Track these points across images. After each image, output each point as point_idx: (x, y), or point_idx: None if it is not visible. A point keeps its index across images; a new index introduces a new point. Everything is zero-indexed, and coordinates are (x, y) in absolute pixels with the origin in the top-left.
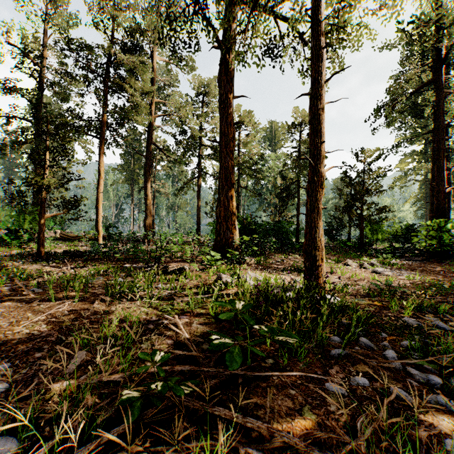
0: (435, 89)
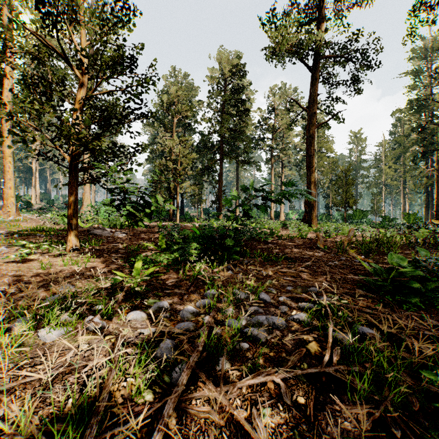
0: None
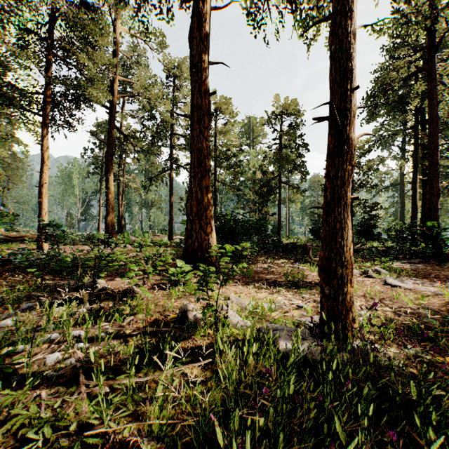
0: (427, 77)
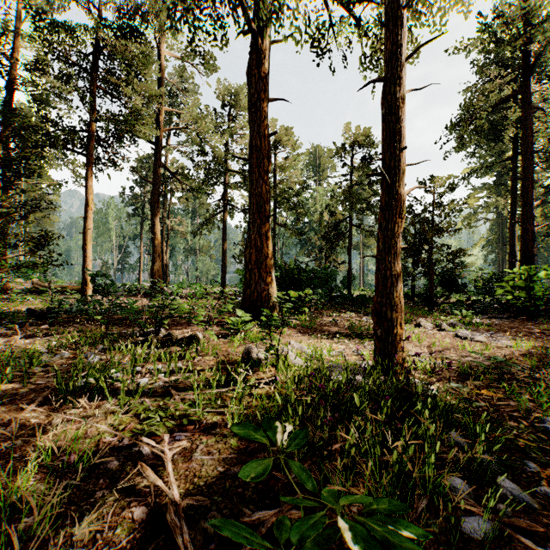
0: (521, 103)
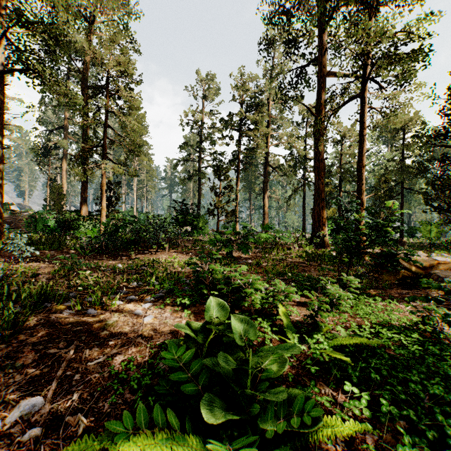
0: None
